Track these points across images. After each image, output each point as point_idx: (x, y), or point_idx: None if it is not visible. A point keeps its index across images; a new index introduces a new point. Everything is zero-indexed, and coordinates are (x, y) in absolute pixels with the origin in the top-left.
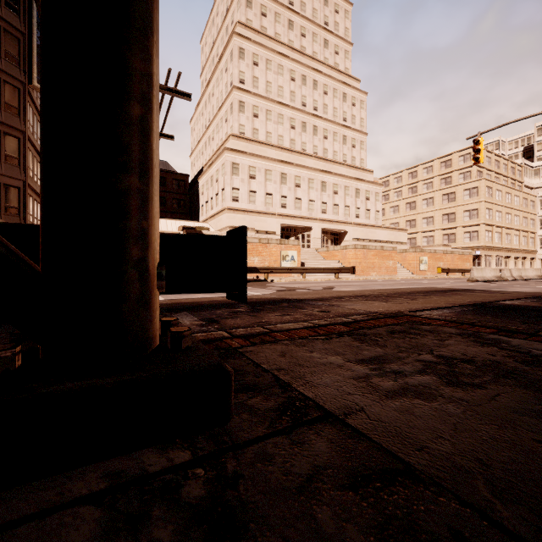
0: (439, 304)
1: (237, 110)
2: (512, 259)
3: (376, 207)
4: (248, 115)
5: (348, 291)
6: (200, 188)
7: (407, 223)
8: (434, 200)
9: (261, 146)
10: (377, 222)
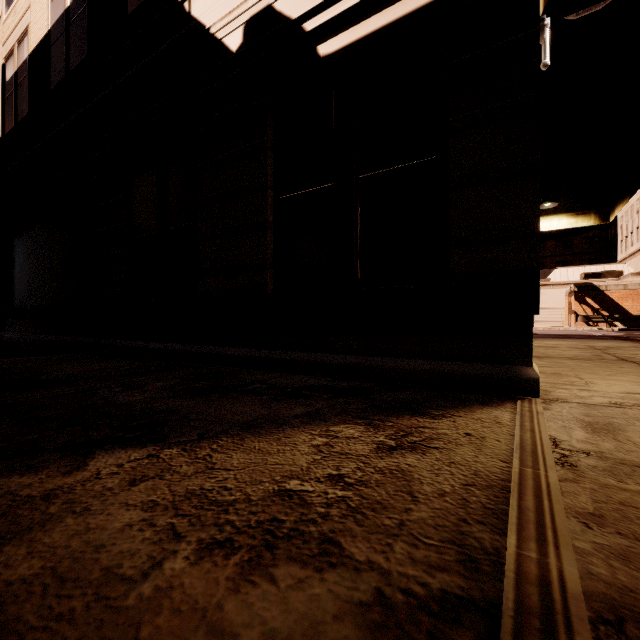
0: None
1: None
2: None
3: None
4: None
5: None
6: (617, 220)
7: None
8: None
9: None
10: None
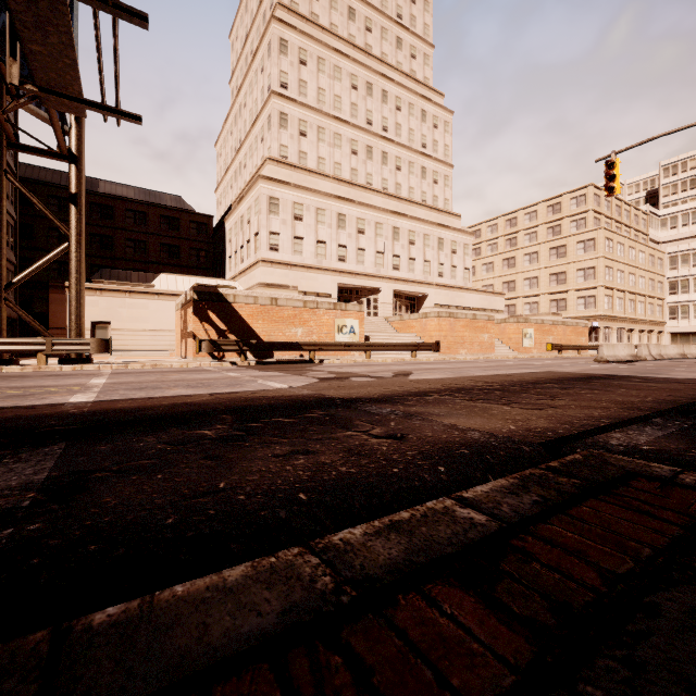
0: (612, 410)
1: (277, 125)
2: (637, 333)
3: (465, 263)
4: (293, 133)
5: (434, 380)
6: (227, 233)
7: (504, 285)
8: (538, 255)
9: (310, 176)
10: (466, 283)
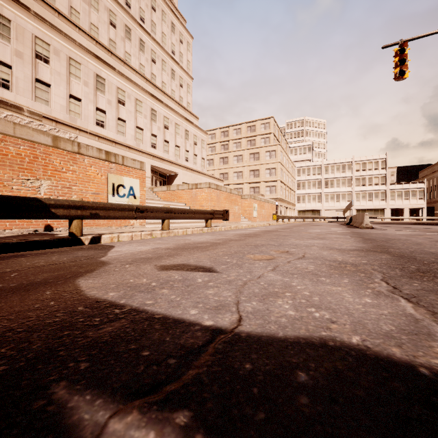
0: None
1: None
2: (289, 209)
3: (202, 153)
4: None
5: None
6: None
7: (221, 175)
8: (243, 157)
9: (60, 20)
10: (203, 169)
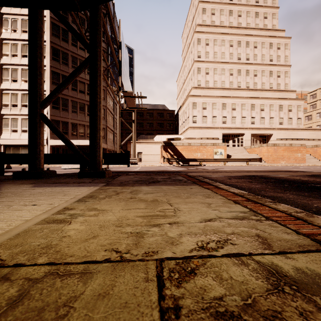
0: (232, 174)
1: (196, 73)
2: None
3: (298, 115)
4: (202, 74)
5: (219, 170)
6: (179, 117)
7: None
8: None
9: (210, 90)
10: (298, 126)
